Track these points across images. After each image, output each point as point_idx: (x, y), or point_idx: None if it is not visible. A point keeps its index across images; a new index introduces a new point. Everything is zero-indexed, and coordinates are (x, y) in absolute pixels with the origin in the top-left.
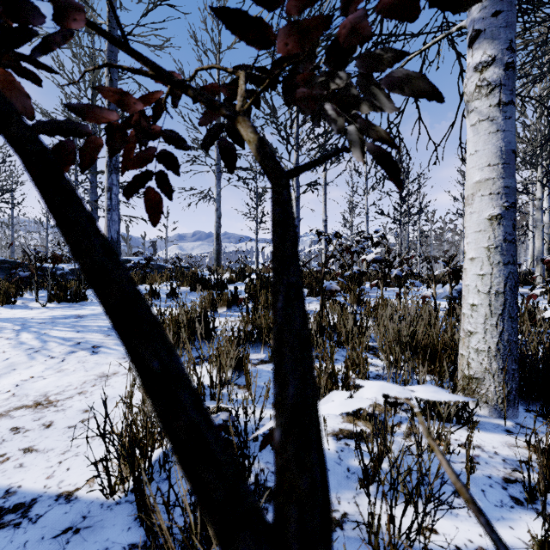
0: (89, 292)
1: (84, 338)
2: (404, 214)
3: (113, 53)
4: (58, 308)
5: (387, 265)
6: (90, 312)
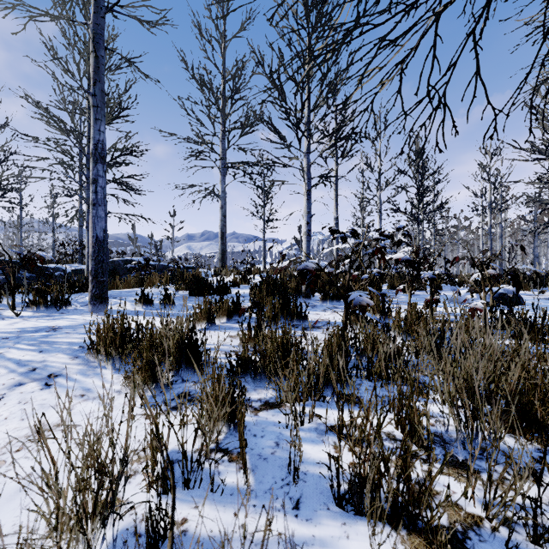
0: (78, 297)
1: (44, 361)
2: (422, 210)
3: (98, 26)
4: (33, 318)
5: (414, 268)
6: (68, 323)
